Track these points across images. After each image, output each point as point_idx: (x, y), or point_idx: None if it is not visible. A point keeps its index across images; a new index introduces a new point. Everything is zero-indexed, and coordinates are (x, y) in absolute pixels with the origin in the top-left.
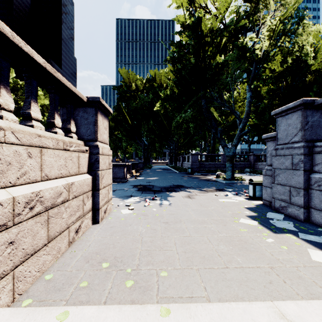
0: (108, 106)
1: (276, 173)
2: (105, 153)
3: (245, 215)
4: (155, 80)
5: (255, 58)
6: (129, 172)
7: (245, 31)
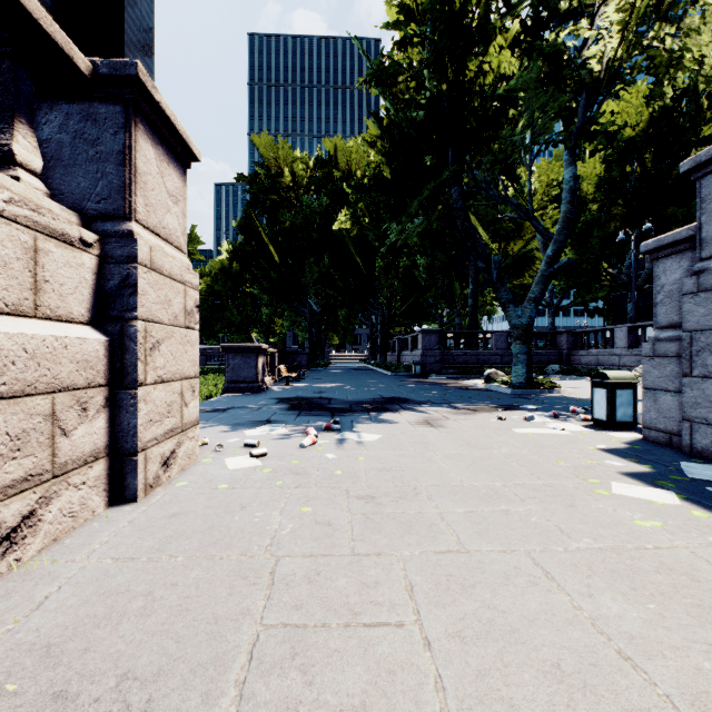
0: (181, 126)
1: (701, 345)
2: (169, 272)
3: (615, 470)
4: (336, 163)
5: (585, 80)
6: (273, 370)
7: (558, 21)
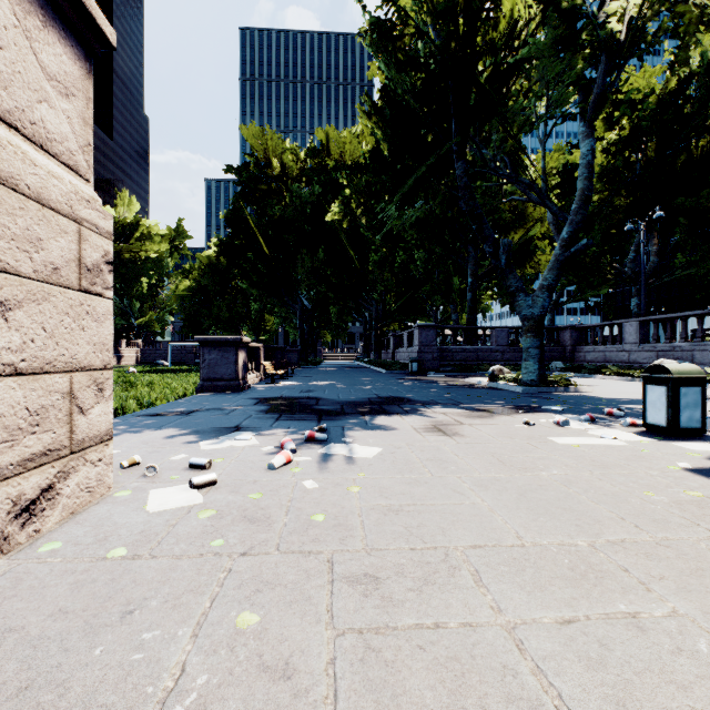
0: None
1: None
2: (38, 193)
3: None
4: (328, 153)
5: (605, 41)
6: (258, 367)
7: None
